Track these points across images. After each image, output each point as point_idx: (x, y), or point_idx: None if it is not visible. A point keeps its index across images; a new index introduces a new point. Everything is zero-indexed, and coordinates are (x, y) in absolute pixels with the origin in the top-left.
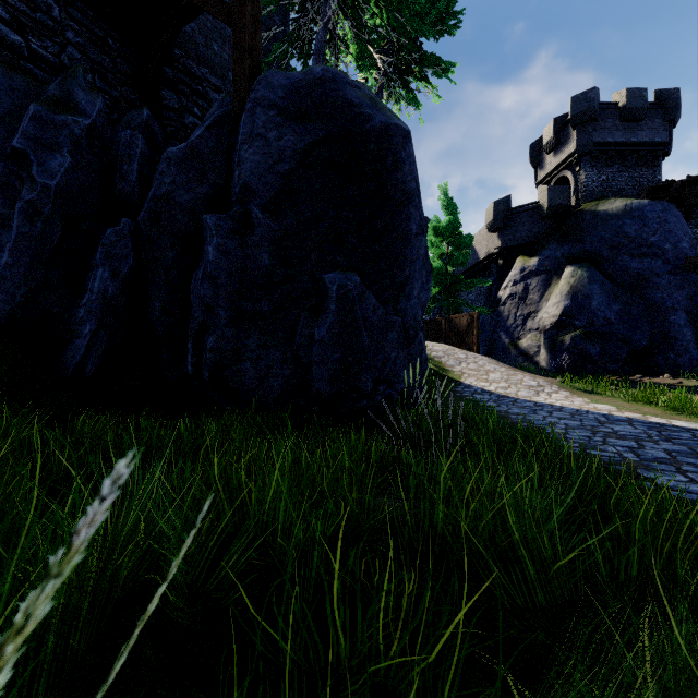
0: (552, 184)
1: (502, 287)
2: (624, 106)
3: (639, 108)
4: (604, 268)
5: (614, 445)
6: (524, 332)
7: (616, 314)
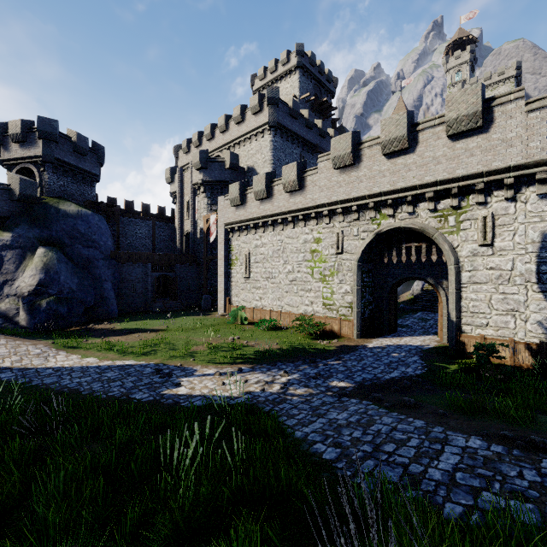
0: (18, 168)
1: None
2: (76, 142)
3: (85, 148)
4: (67, 252)
5: (115, 386)
6: (2, 297)
7: (77, 285)
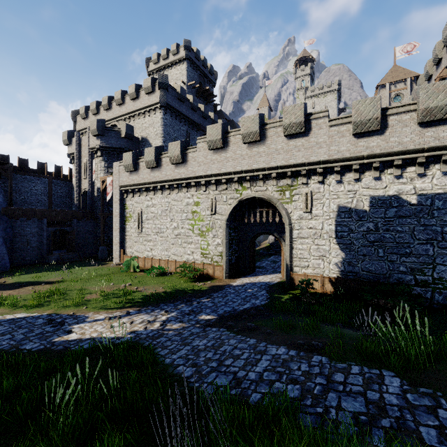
0: None
1: None
2: None
3: None
4: None
5: (4, 340)
6: None
7: None
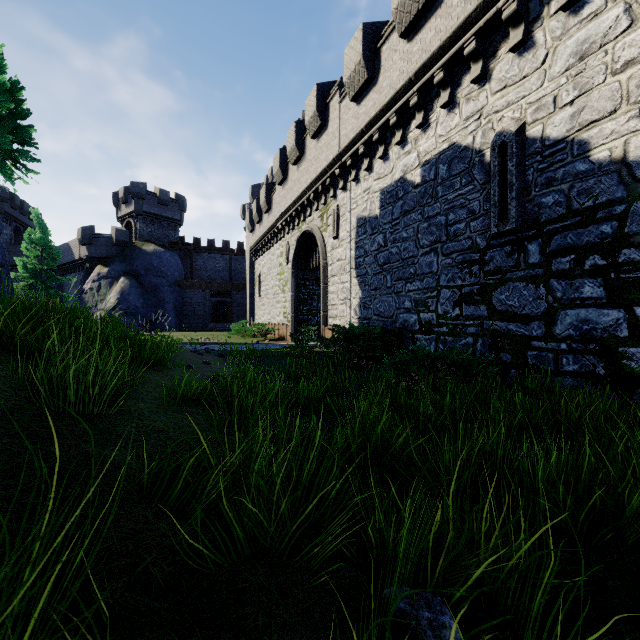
0: (125, 223)
1: (87, 282)
2: (159, 197)
3: (166, 200)
4: (141, 280)
5: None
6: (96, 310)
7: (141, 304)
